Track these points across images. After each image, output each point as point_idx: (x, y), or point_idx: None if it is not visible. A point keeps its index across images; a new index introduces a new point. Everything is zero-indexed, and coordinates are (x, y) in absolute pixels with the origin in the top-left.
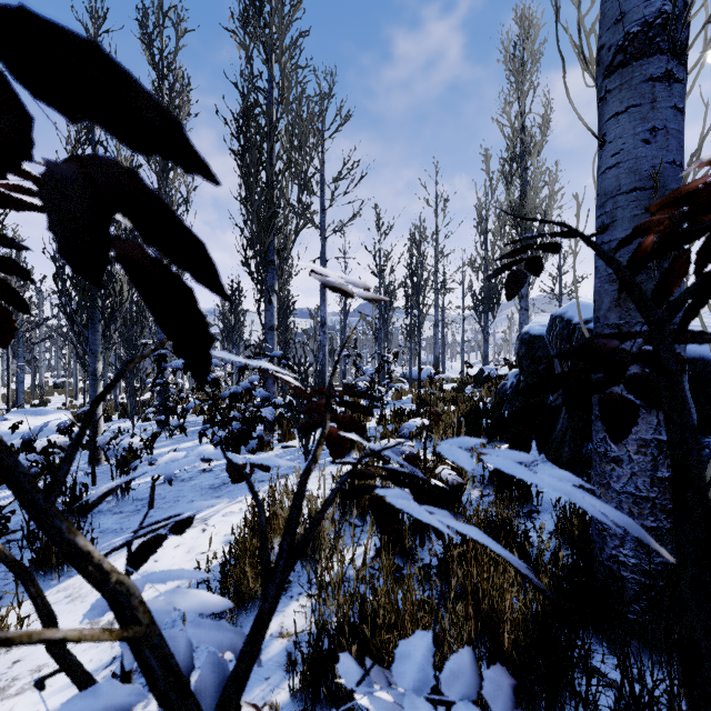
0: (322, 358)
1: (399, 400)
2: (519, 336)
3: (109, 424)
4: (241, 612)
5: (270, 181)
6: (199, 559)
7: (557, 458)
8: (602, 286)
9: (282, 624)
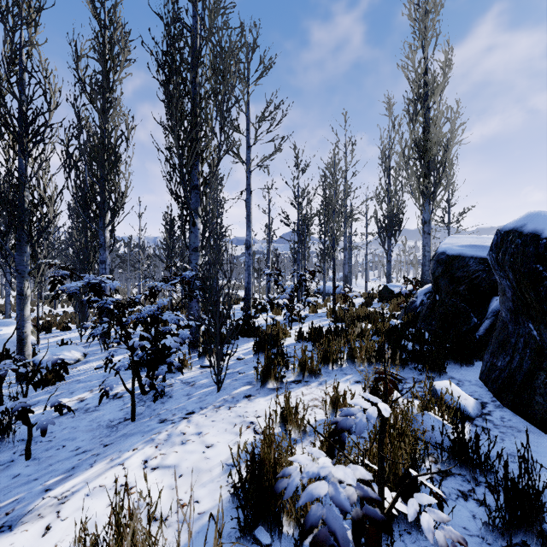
0: (247, 276)
1: (315, 314)
2: (434, 256)
3: (66, 333)
4: None
5: (192, 107)
6: None
7: (521, 407)
8: None
9: None
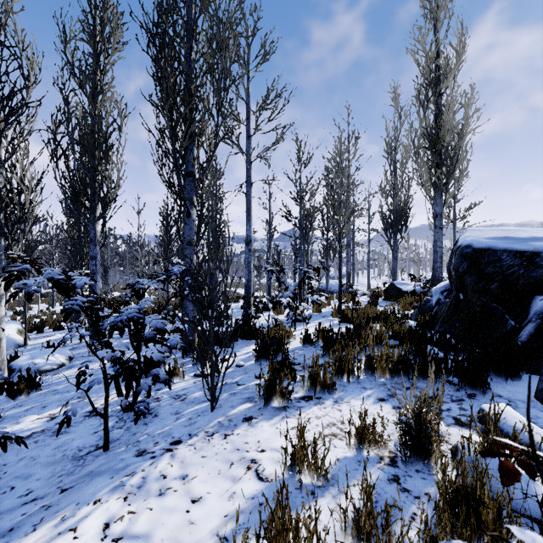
0: (248, 274)
1: (319, 313)
2: (457, 250)
3: (58, 333)
4: None
5: (186, 84)
6: None
7: None
8: None
9: None
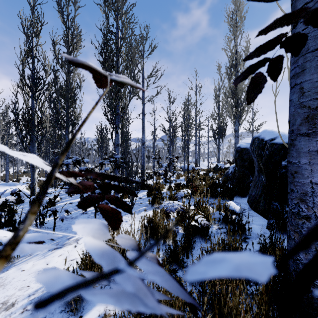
0: (143, 159)
1: (178, 179)
2: (235, 148)
3: None
4: (84, 300)
5: None
6: (69, 263)
7: (256, 208)
8: (296, 110)
9: (106, 308)
